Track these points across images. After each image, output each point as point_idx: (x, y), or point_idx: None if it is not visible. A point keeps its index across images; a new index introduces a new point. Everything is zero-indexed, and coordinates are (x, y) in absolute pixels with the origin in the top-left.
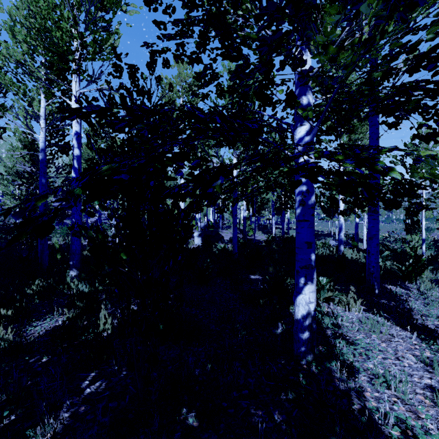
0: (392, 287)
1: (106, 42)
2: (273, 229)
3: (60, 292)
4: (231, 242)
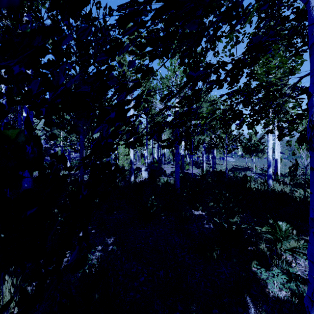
0: None
1: None
2: (204, 164)
3: None
4: (172, 175)
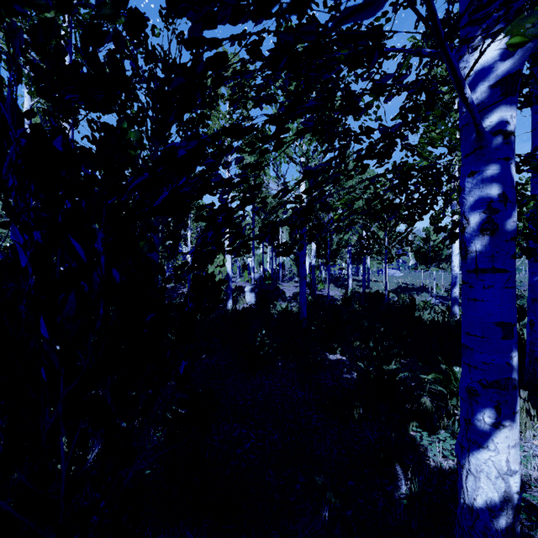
0: None
1: None
2: (349, 281)
3: None
4: (295, 299)
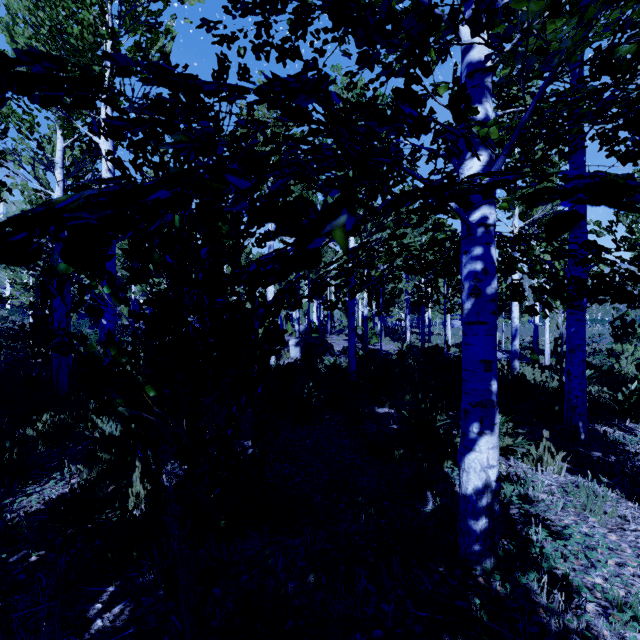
0: (604, 428)
1: (153, 45)
2: (407, 334)
3: (79, 434)
4: (345, 354)
